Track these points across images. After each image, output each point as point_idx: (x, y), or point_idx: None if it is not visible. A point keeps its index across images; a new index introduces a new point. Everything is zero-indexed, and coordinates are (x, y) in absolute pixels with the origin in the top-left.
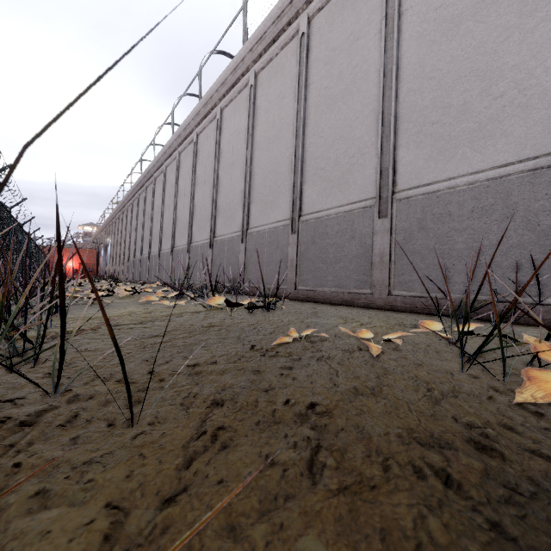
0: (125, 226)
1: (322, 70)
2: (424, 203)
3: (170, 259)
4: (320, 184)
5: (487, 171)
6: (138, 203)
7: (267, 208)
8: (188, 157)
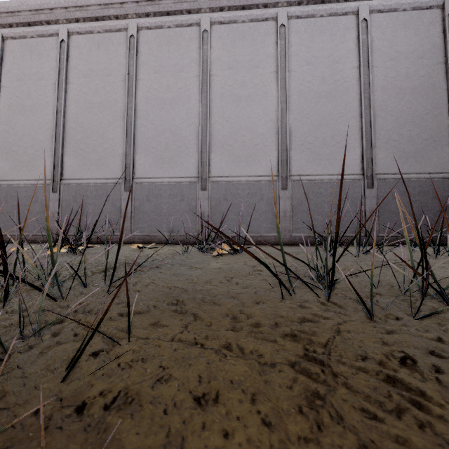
0: None
1: (15, 82)
2: (76, 188)
3: None
4: (12, 162)
5: (101, 179)
6: None
7: None
8: None
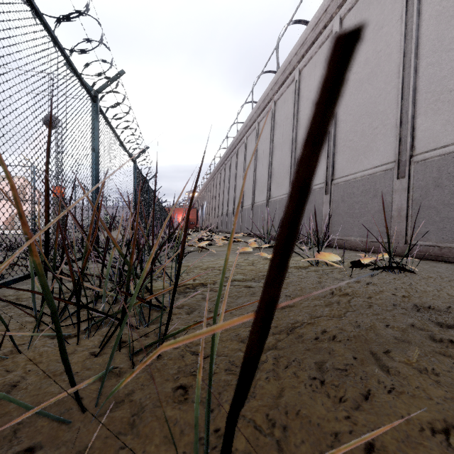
0: (215, 190)
1: None
2: None
3: (251, 213)
4: (449, 110)
5: None
6: (224, 171)
7: (358, 155)
8: (266, 125)
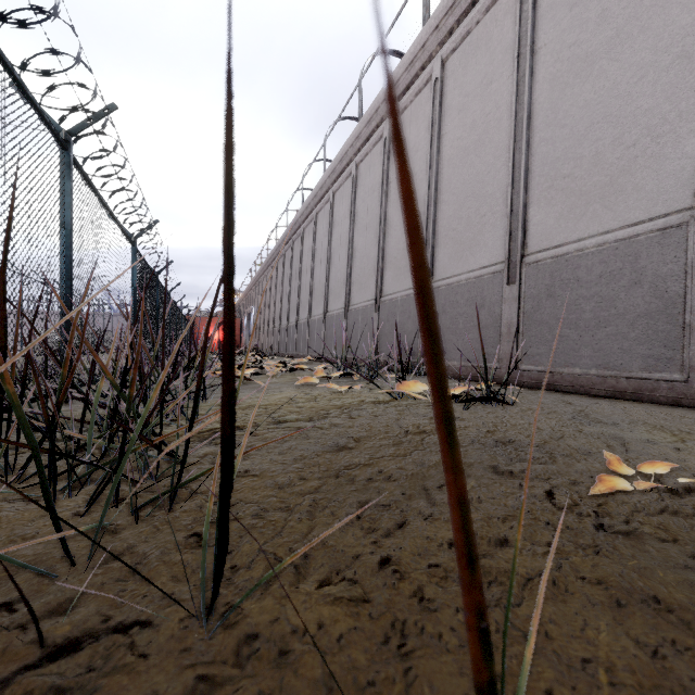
0: (269, 290)
1: (564, 19)
2: None
3: (323, 327)
4: (562, 202)
5: None
6: (283, 262)
7: (463, 250)
8: (344, 197)
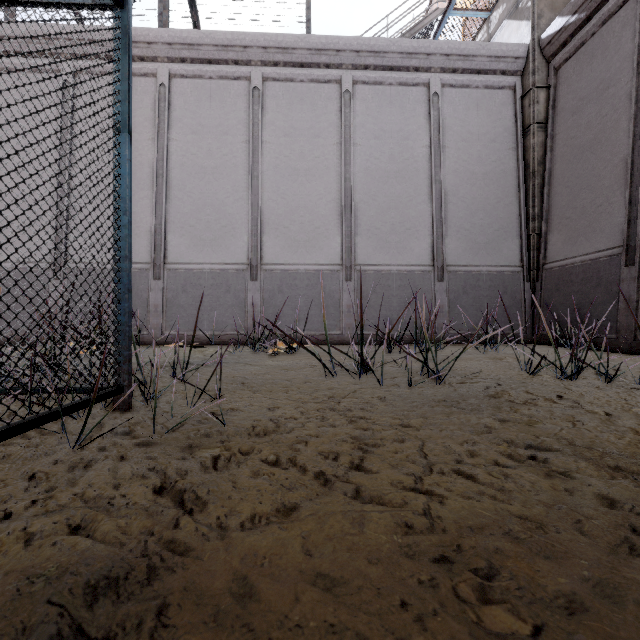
0: None
1: None
2: (87, 274)
3: None
4: None
5: None
6: None
7: None
8: None
